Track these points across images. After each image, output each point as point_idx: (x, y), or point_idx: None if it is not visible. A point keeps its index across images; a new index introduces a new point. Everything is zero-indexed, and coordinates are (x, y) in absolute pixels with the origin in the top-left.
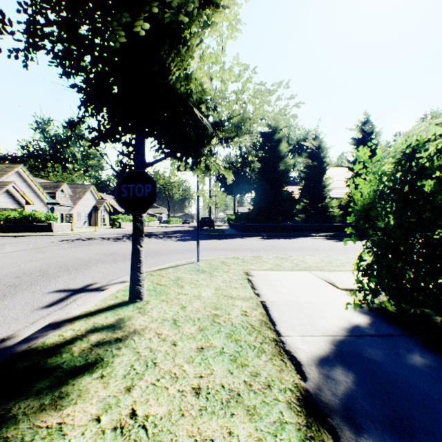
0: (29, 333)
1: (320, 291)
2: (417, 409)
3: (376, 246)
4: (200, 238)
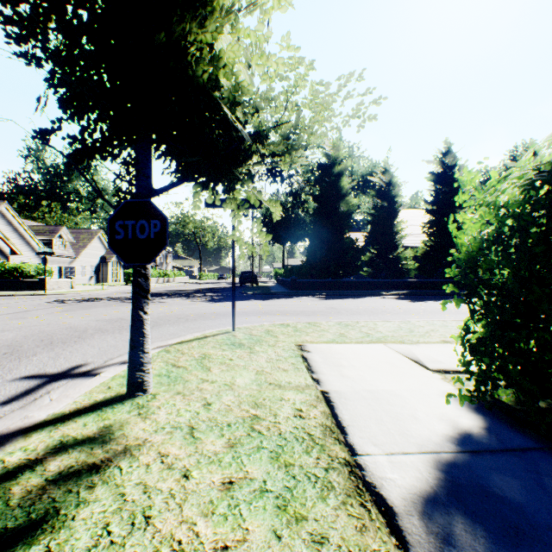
0: None
1: (405, 373)
2: None
3: (497, 312)
4: (239, 298)
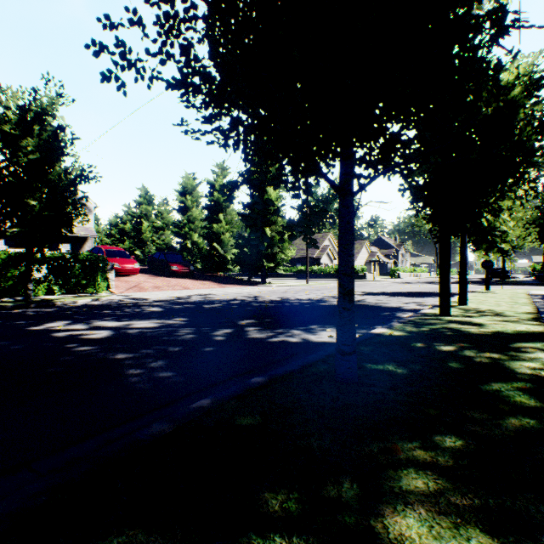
0: None
1: None
2: None
3: None
4: (496, 285)
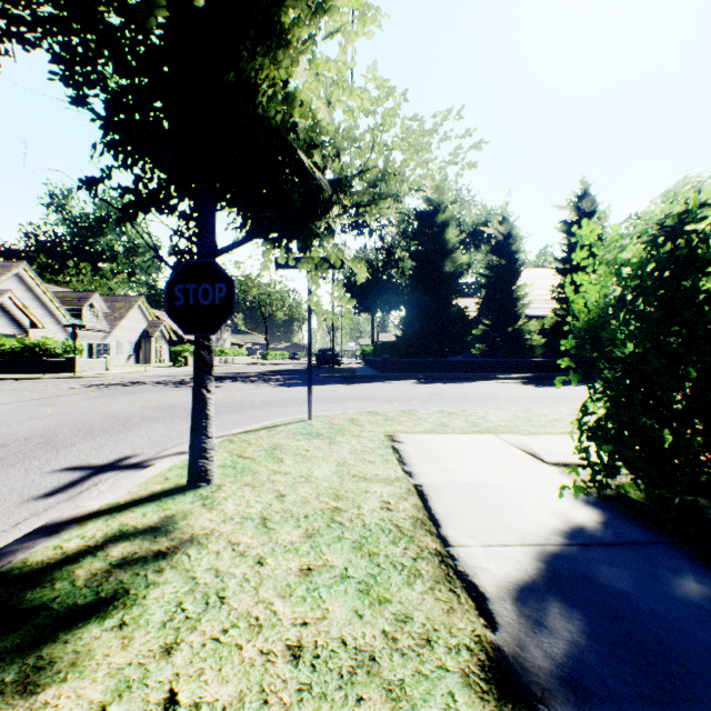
0: (6, 544)
1: (515, 466)
2: (703, 685)
3: (613, 388)
4: (316, 382)
